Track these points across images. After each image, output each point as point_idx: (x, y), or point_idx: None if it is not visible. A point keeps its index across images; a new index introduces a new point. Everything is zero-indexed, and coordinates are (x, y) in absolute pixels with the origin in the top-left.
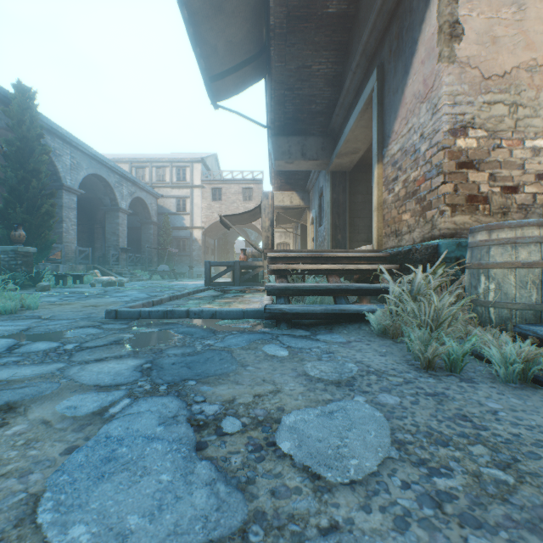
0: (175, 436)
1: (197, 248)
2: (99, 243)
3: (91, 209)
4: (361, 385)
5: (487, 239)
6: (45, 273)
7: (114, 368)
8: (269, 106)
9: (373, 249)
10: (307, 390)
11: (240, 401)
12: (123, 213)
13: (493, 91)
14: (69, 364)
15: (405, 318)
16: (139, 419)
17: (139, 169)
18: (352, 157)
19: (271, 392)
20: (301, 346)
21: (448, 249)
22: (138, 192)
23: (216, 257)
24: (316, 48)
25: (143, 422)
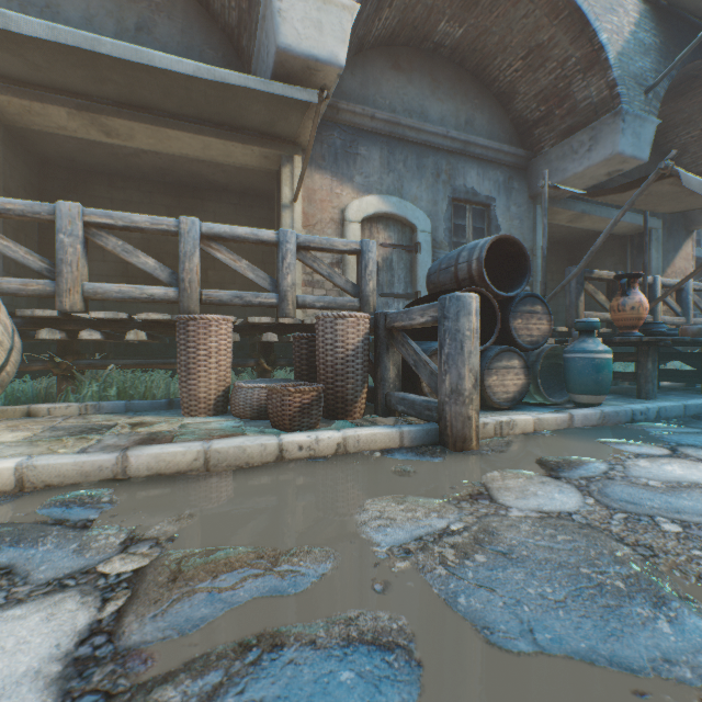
0: None
1: None
2: None
3: None
4: None
5: None
6: None
7: None
8: None
9: None
10: None
11: None
12: None
13: None
14: None
15: None
16: None
17: None
18: (562, 220)
19: None
20: None
21: None
22: None
23: None
24: None
25: None
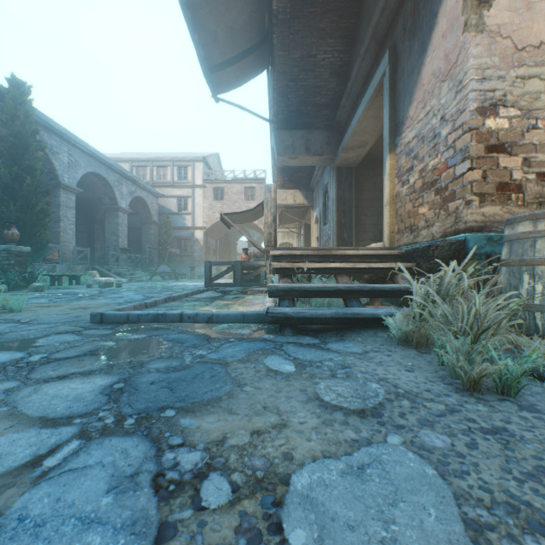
0: (126, 517)
1: (198, 248)
2: (99, 243)
3: (91, 208)
4: (392, 416)
5: (531, 231)
6: (39, 273)
7: (75, 390)
8: (271, 100)
9: (384, 246)
10: (322, 424)
11: (232, 443)
12: (123, 212)
13: (527, 64)
14: (24, 383)
15: (433, 324)
16: (81, 480)
17: (140, 168)
18: (359, 151)
19: (274, 427)
20: (310, 358)
21: (477, 244)
22: (139, 191)
23: (218, 258)
24: (321, 36)
25: (86, 486)
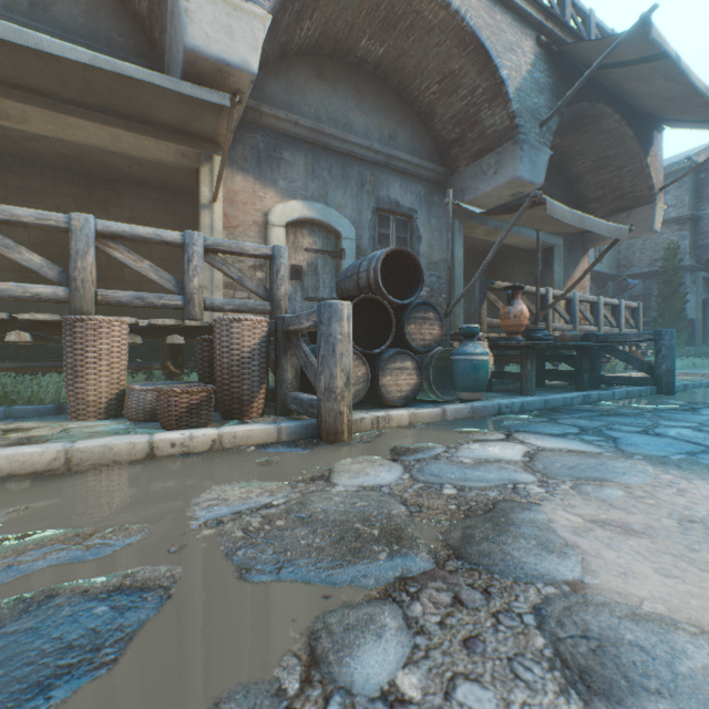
0: None
1: None
2: None
3: None
4: None
5: None
6: None
7: None
8: None
9: None
10: None
11: None
12: None
13: None
14: None
15: None
16: None
17: None
18: (479, 234)
19: None
20: None
21: None
22: None
23: None
24: None
25: None
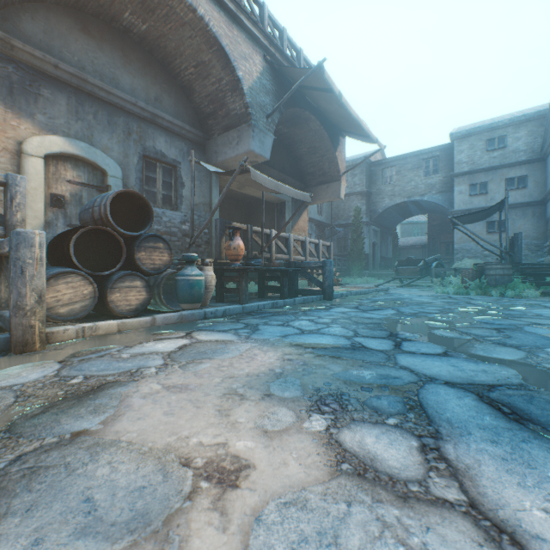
0: None
1: None
2: None
3: None
4: None
5: None
6: None
7: None
8: None
9: None
10: None
11: None
12: None
13: None
14: None
15: None
16: None
17: None
18: (234, 187)
19: None
20: None
21: None
22: None
23: None
24: None
25: None
